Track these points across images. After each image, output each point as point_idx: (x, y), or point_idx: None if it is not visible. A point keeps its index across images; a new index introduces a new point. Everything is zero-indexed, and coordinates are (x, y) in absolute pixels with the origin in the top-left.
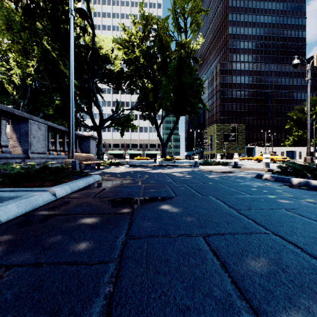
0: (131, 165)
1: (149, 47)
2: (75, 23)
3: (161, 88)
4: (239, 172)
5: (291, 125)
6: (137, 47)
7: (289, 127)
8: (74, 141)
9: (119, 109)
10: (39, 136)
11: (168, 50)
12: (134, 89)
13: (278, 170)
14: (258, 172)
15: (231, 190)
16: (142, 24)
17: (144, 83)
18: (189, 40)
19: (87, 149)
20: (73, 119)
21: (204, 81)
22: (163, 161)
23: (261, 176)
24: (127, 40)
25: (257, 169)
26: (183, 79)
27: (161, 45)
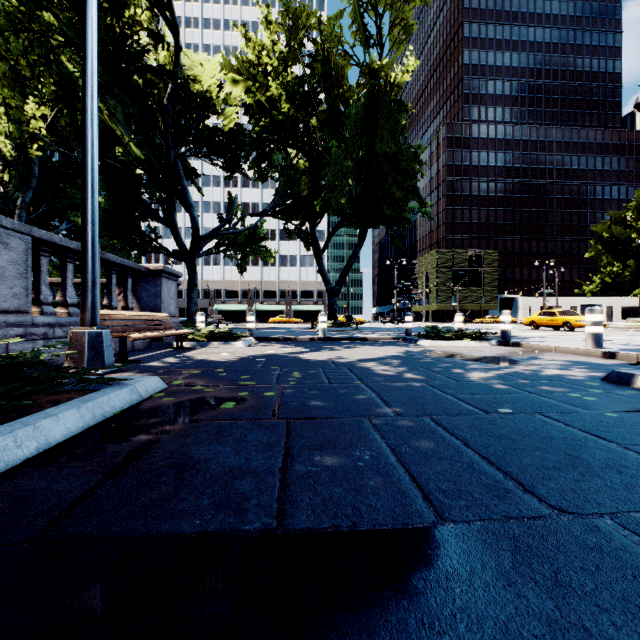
0: (260, 338)
1: (301, 80)
2: (137, 21)
3: (327, 164)
4: (532, 358)
5: (597, 251)
6: (275, 77)
7: (592, 254)
8: (97, 279)
9: (235, 215)
10: (5, 265)
11: (343, 83)
12: (269, 170)
13: (634, 355)
14: (581, 360)
15: (631, 463)
16: (285, 27)
17: (291, 158)
18: (389, 62)
19: (154, 301)
20: (95, 219)
21: (421, 151)
22: (331, 328)
23: (628, 377)
24: (252, 62)
25: (570, 351)
26: (375, 146)
27: (327, 71)
